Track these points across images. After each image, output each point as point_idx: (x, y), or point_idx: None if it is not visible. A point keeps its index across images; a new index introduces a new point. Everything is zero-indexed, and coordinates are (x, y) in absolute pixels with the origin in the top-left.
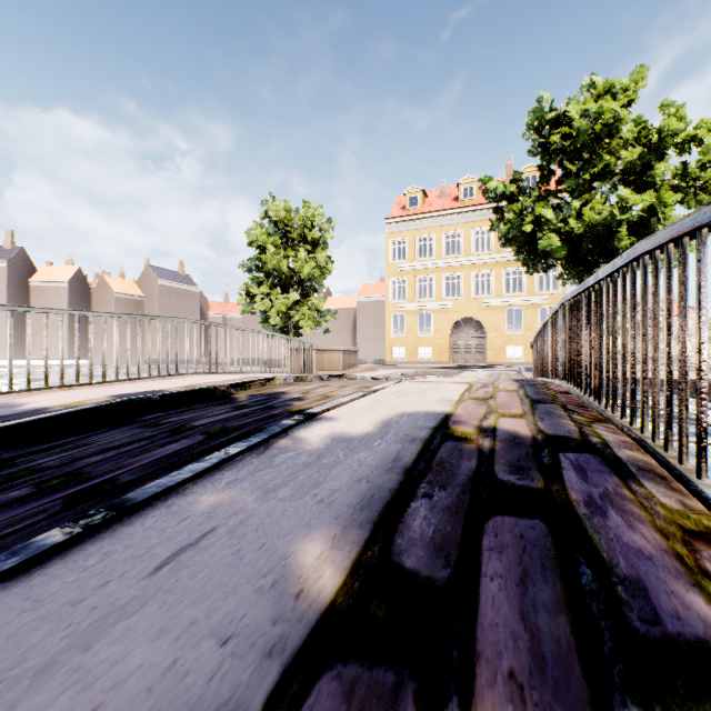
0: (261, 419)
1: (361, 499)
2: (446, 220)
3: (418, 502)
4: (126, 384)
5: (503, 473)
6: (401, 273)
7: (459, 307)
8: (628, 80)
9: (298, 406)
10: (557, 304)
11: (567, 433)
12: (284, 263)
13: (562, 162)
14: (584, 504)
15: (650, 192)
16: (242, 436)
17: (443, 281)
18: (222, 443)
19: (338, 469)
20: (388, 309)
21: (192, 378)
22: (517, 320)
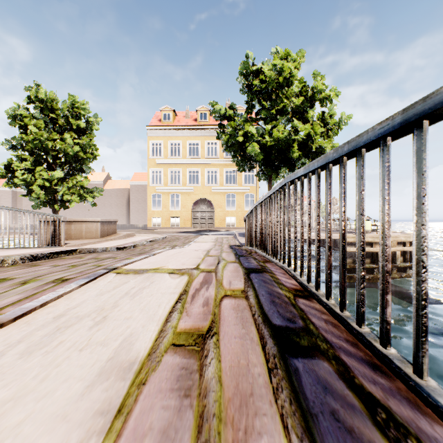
0: None
1: None
2: (189, 132)
3: None
4: None
5: None
6: (158, 165)
7: (197, 191)
8: (296, 55)
9: None
10: (277, 185)
11: None
12: (48, 144)
13: (260, 100)
14: None
15: (308, 125)
16: None
17: (187, 173)
18: None
19: None
20: (149, 190)
21: None
22: (232, 201)
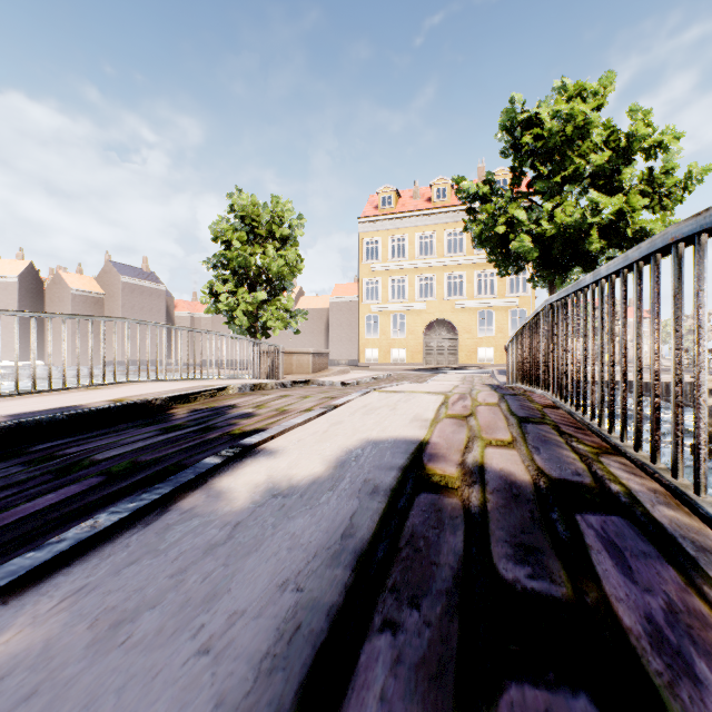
0: (189, 448)
1: (277, 639)
2: (419, 221)
3: (373, 646)
4: (41, 397)
5: (506, 562)
6: (374, 274)
7: (432, 308)
8: (597, 84)
9: (244, 425)
10: (538, 307)
11: (575, 476)
12: (251, 261)
13: (534, 164)
14: (650, 644)
15: (619, 196)
16: (153, 477)
17: (416, 282)
18: (119, 492)
19: (256, 557)
20: (361, 310)
21: (130, 387)
22: (488, 322)
